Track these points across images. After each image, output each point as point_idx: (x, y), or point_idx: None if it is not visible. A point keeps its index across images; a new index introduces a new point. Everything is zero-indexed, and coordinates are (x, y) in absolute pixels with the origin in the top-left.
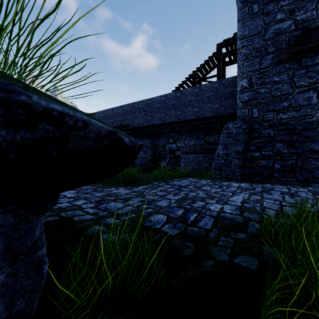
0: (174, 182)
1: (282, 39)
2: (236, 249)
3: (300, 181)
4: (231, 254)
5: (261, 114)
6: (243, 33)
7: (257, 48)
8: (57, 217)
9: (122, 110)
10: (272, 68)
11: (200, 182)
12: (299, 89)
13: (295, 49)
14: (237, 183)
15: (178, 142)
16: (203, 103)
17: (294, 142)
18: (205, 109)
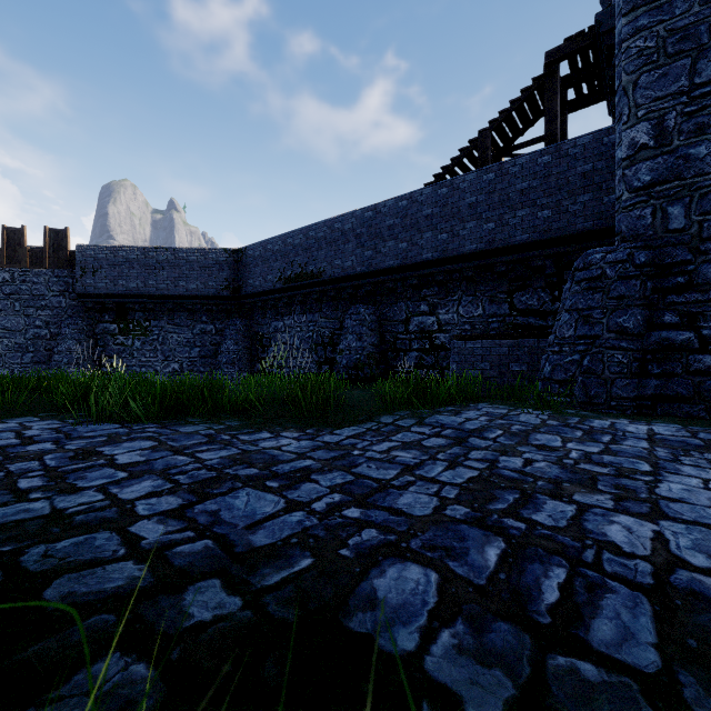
0: (442, 418)
1: None
2: None
3: None
4: None
5: (696, 219)
6: None
7: (682, 29)
8: None
9: (305, 238)
10: None
11: (520, 419)
12: None
13: None
14: (635, 422)
15: (441, 312)
16: (509, 209)
17: None
18: (514, 225)
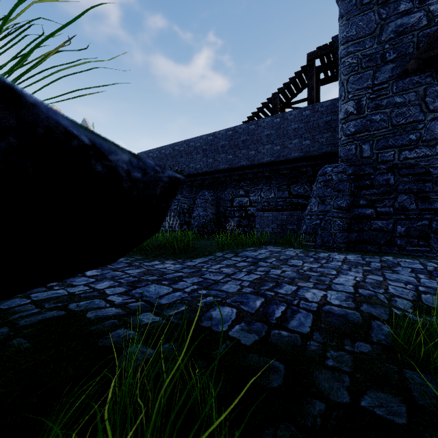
0: (247, 253)
1: (407, 40)
2: (360, 377)
3: (437, 252)
4: (352, 388)
5: (375, 152)
6: (349, 34)
7: (369, 55)
8: (62, 312)
9: (173, 150)
10: (393, 83)
11: (286, 253)
12: (434, 114)
13: (429, 53)
14: (340, 254)
15: (251, 195)
16: (288, 139)
17: (427, 194)
18: (291, 148)
